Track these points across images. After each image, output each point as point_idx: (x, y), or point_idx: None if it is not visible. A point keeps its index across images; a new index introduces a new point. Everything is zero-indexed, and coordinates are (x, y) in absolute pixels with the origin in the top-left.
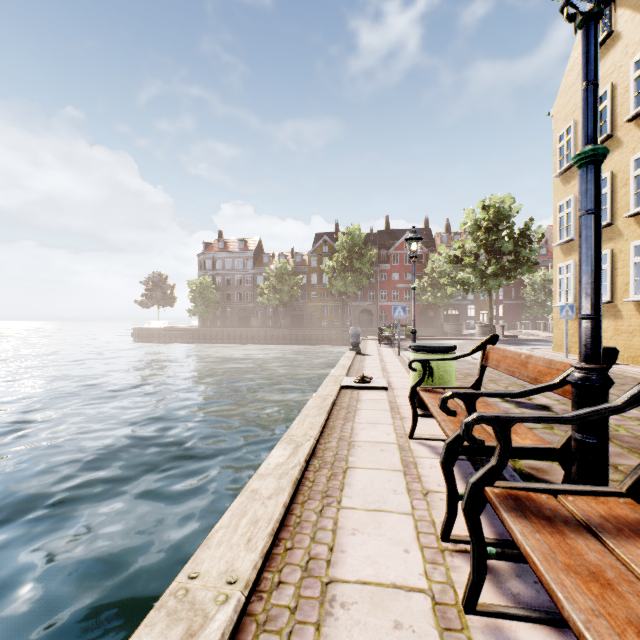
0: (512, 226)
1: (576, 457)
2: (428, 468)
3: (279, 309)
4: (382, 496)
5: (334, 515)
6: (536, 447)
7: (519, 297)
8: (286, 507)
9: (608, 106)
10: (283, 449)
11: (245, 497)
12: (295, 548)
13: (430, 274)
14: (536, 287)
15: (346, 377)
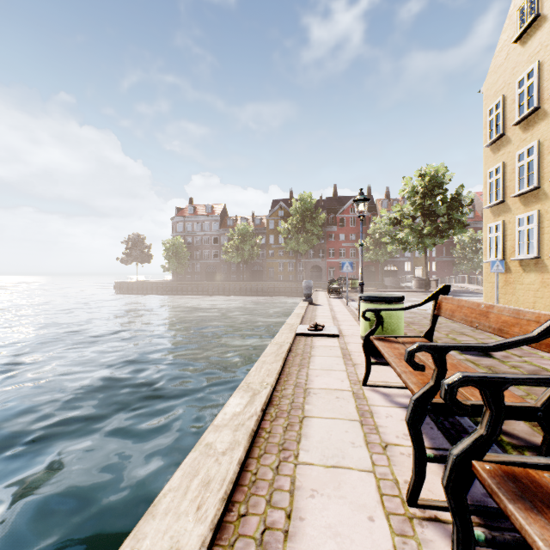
0: (445, 192)
1: None
2: (384, 417)
3: (241, 265)
4: (340, 449)
5: (291, 472)
6: (513, 406)
7: (450, 255)
8: (241, 464)
9: (535, 82)
10: (240, 397)
11: (198, 452)
12: (249, 514)
13: (372, 235)
14: (465, 246)
15: (300, 325)
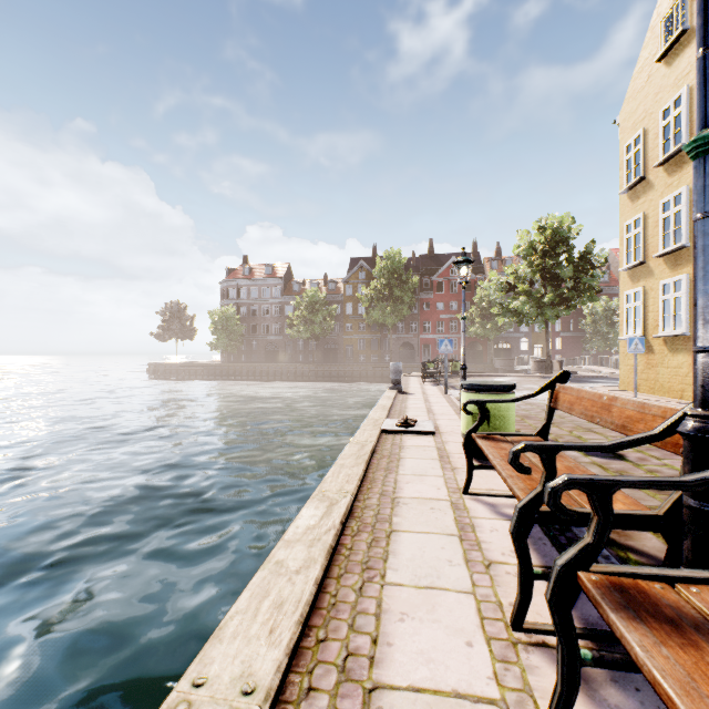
0: (571, 249)
1: (691, 530)
2: (488, 532)
3: (310, 342)
4: (435, 568)
5: (377, 594)
6: (633, 514)
7: (578, 329)
8: (318, 584)
9: (683, 112)
10: (315, 508)
11: (268, 571)
12: (329, 639)
13: (479, 303)
14: (597, 318)
15: (387, 420)
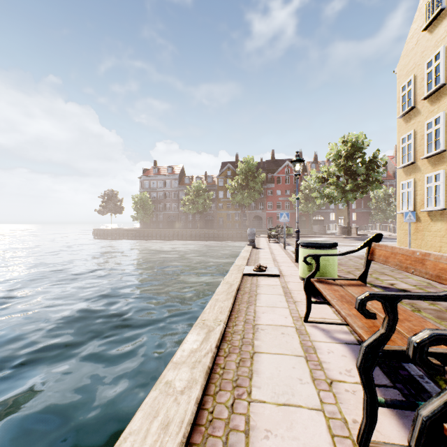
0: (364, 155)
1: None
2: (326, 353)
3: (196, 215)
4: (289, 386)
5: (245, 411)
6: None
7: (366, 207)
8: (198, 403)
9: (441, 63)
10: (197, 334)
11: (159, 391)
12: None
13: (303, 191)
14: (379, 200)
15: (246, 266)
